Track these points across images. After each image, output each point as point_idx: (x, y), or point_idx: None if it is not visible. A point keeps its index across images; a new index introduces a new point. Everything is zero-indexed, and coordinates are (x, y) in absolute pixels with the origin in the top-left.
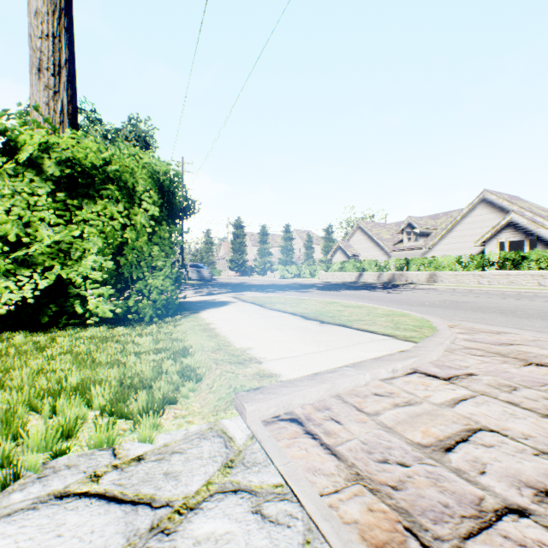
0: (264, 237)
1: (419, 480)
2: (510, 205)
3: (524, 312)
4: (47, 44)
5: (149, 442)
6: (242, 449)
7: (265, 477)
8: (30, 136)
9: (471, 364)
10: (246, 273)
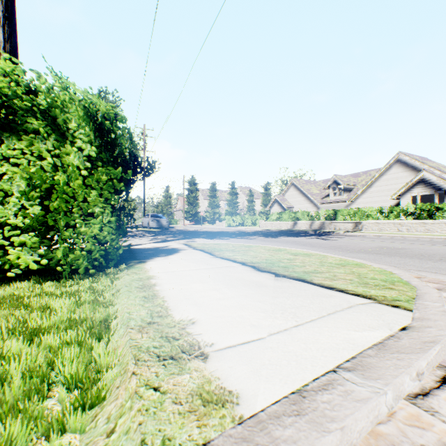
0: (213, 192)
1: None
2: (421, 165)
3: None
4: None
5: None
6: None
7: None
8: None
9: None
10: (198, 222)
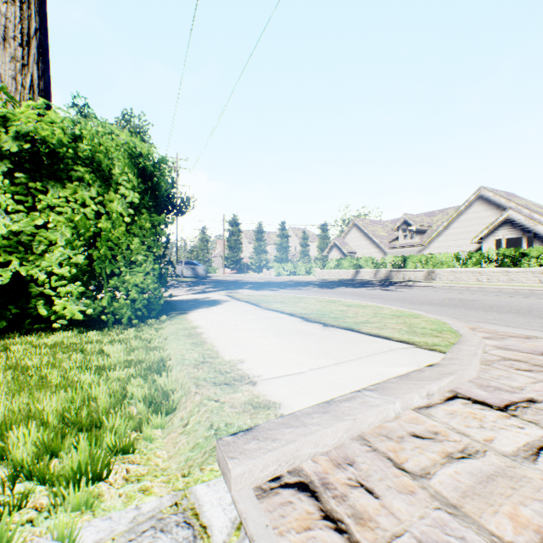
0: (259, 235)
1: None
2: (507, 202)
3: (541, 311)
4: (13, 9)
5: (69, 541)
6: None
7: None
8: None
9: (523, 383)
10: (241, 270)
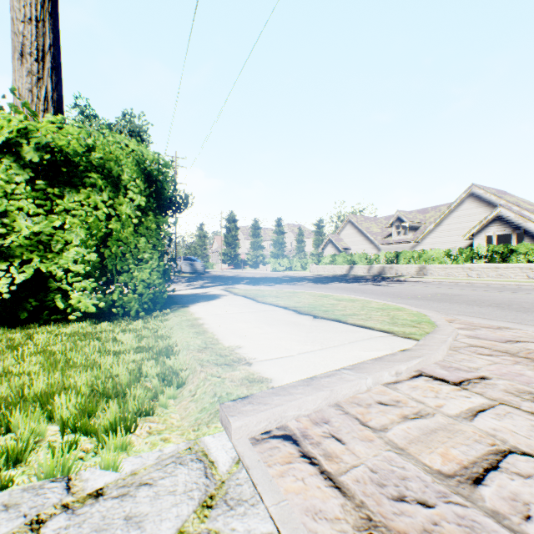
0: (256, 231)
1: (450, 530)
2: (498, 200)
3: (520, 305)
4: (30, 28)
5: (113, 469)
6: (225, 480)
7: (253, 523)
8: (7, 121)
9: (481, 365)
10: (238, 266)
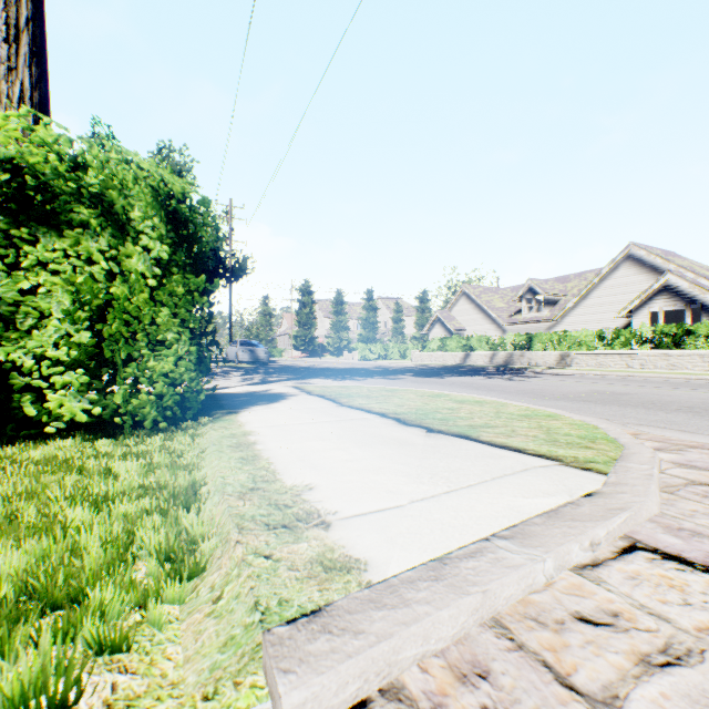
0: (339, 306)
1: None
2: (665, 264)
3: None
4: None
5: None
6: None
7: None
8: None
9: None
10: (315, 353)
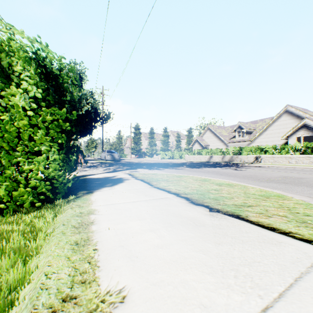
0: (152, 135)
1: None
2: (304, 114)
3: None
4: None
5: None
6: None
7: None
8: None
9: None
10: (141, 156)
